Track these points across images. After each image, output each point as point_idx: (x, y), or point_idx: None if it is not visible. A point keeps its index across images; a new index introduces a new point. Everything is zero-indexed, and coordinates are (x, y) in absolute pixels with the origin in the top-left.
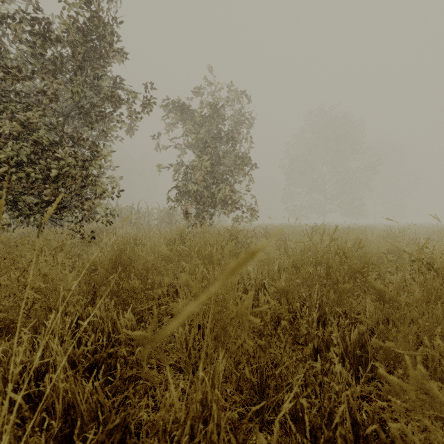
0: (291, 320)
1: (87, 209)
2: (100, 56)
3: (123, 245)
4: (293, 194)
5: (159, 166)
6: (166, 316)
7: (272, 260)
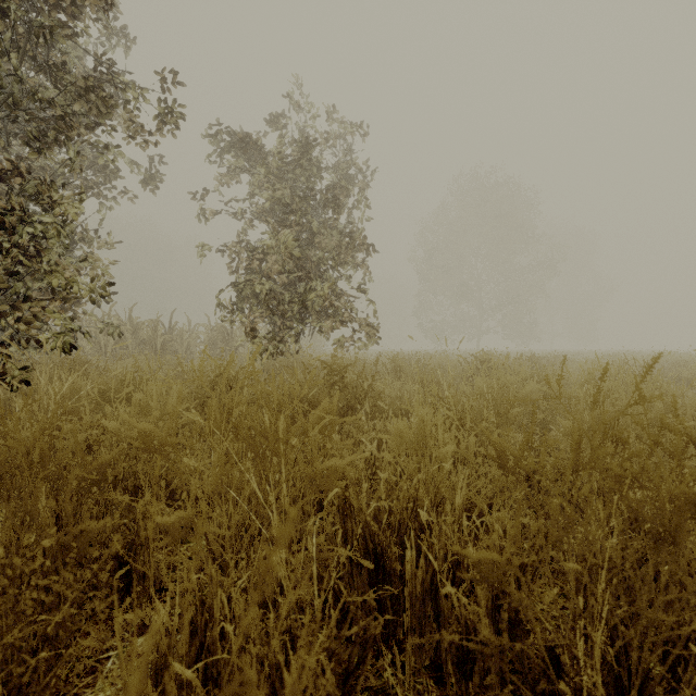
0: (497, 629)
1: (28, 319)
2: (60, 4)
3: (8, 411)
4: (430, 304)
5: (203, 246)
6: (146, 604)
7: (430, 440)
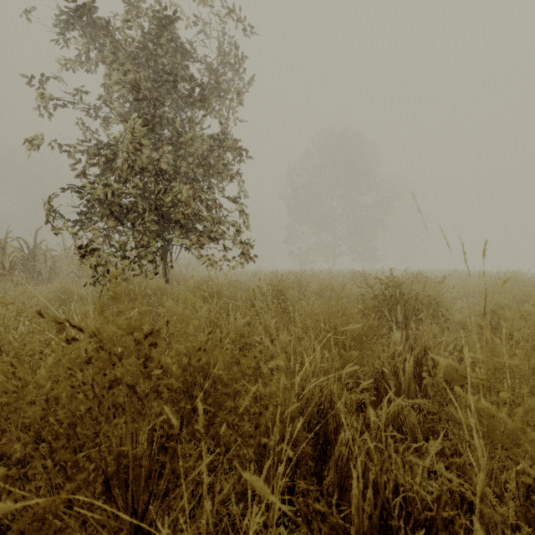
0: None
1: None
2: None
3: None
4: (297, 232)
5: (35, 140)
6: None
7: None
